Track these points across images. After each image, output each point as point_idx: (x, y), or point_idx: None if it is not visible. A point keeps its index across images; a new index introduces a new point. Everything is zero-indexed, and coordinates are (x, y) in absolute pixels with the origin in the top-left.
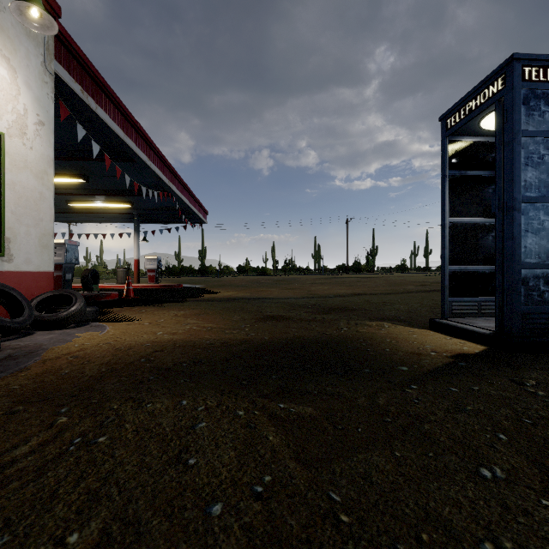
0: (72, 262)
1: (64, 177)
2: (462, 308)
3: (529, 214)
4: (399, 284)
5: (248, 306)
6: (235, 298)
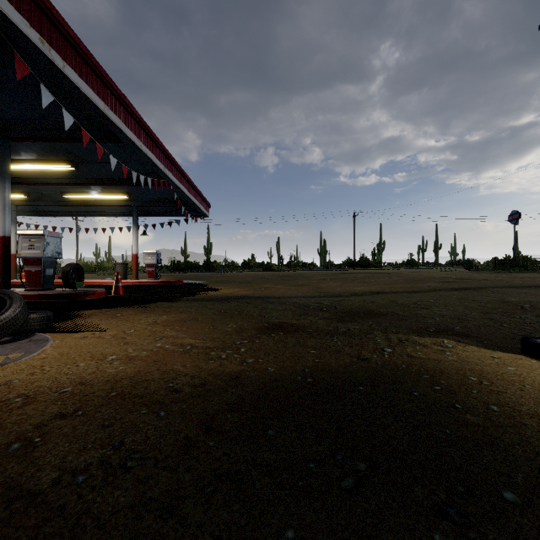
0: (53, 256)
1: (52, 164)
2: None
3: None
4: (418, 280)
5: (249, 308)
6: (235, 297)
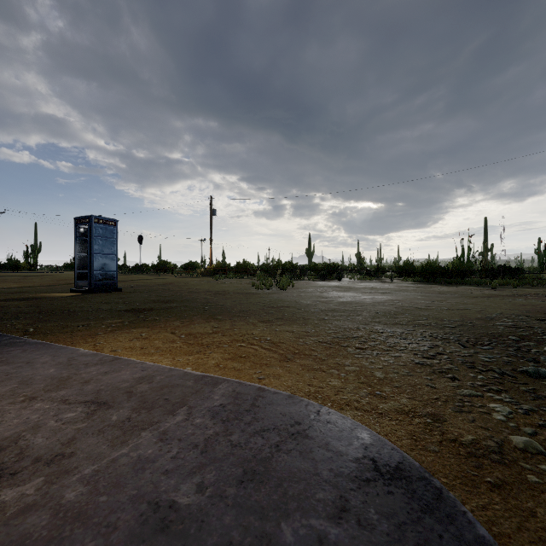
0: None
1: None
2: (83, 284)
3: (96, 257)
4: (63, 280)
5: None
6: None
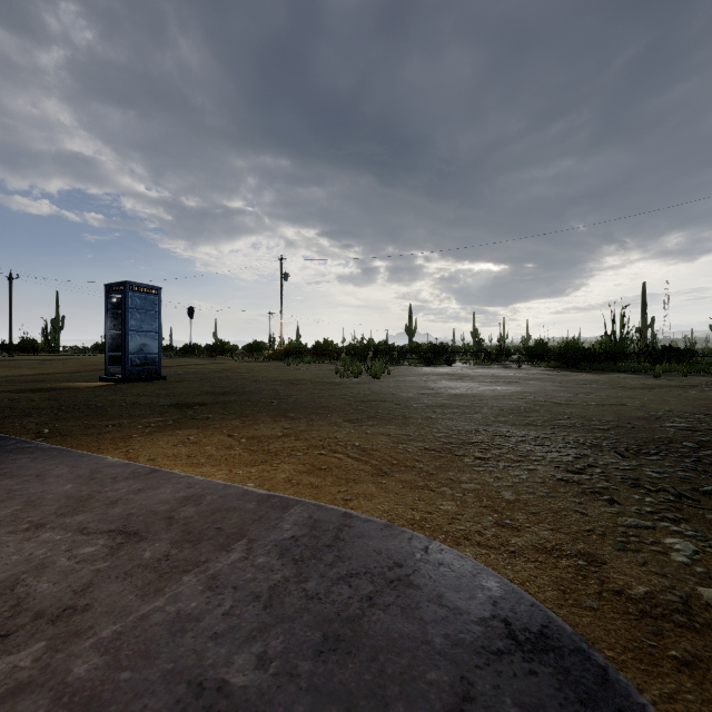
0: None
1: None
2: (116, 371)
3: (133, 335)
4: (92, 365)
5: None
6: None
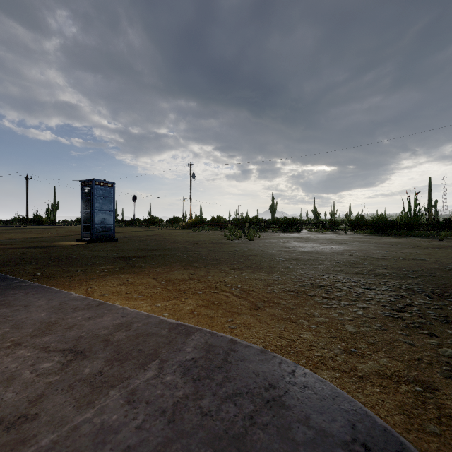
0: None
1: None
2: (87, 235)
3: (97, 213)
4: (74, 231)
5: None
6: None
